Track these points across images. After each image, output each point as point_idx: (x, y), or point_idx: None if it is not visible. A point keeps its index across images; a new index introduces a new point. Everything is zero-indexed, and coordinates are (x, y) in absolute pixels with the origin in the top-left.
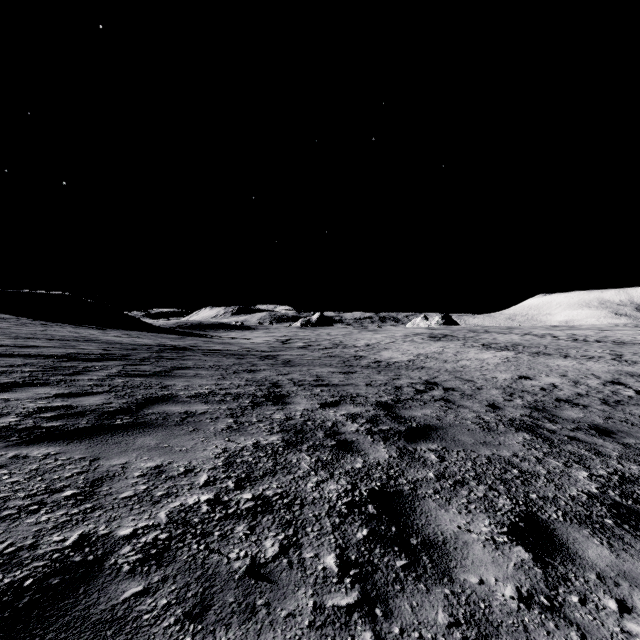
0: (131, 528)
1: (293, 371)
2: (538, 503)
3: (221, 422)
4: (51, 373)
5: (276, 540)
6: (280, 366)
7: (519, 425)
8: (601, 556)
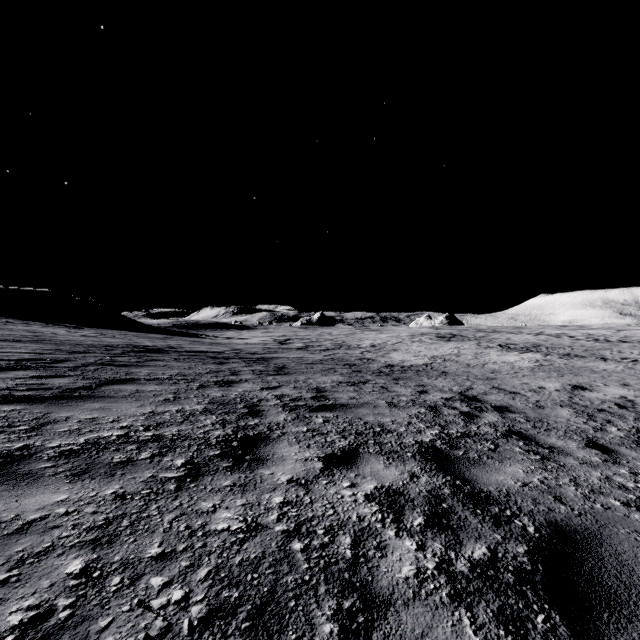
0: None
1: (285, 382)
2: None
3: (33, 583)
4: None
5: None
6: (270, 374)
7: None
8: None
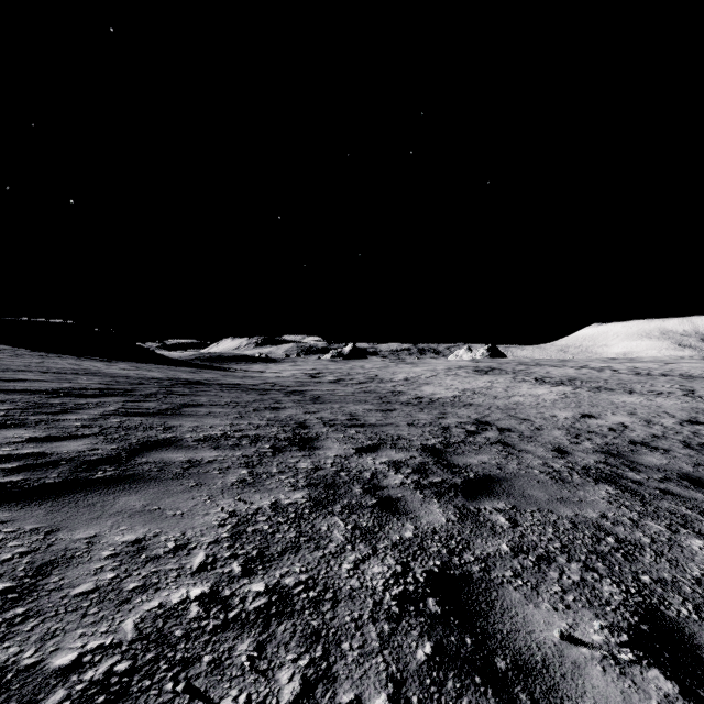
0: (75, 652)
1: (323, 409)
2: (656, 590)
3: (232, 474)
4: (32, 411)
5: (296, 669)
6: (308, 403)
7: (597, 475)
8: None
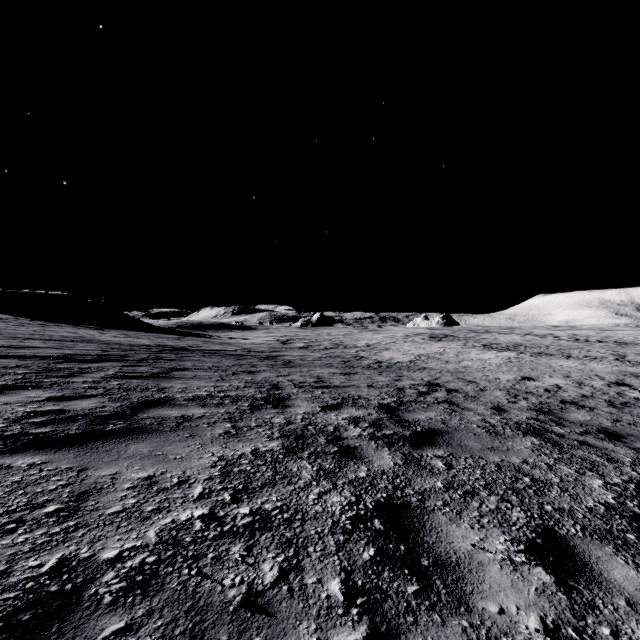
0: (116, 550)
1: (293, 372)
2: (554, 516)
3: (218, 427)
4: (45, 375)
5: (275, 562)
6: (280, 367)
7: (526, 429)
8: (628, 578)
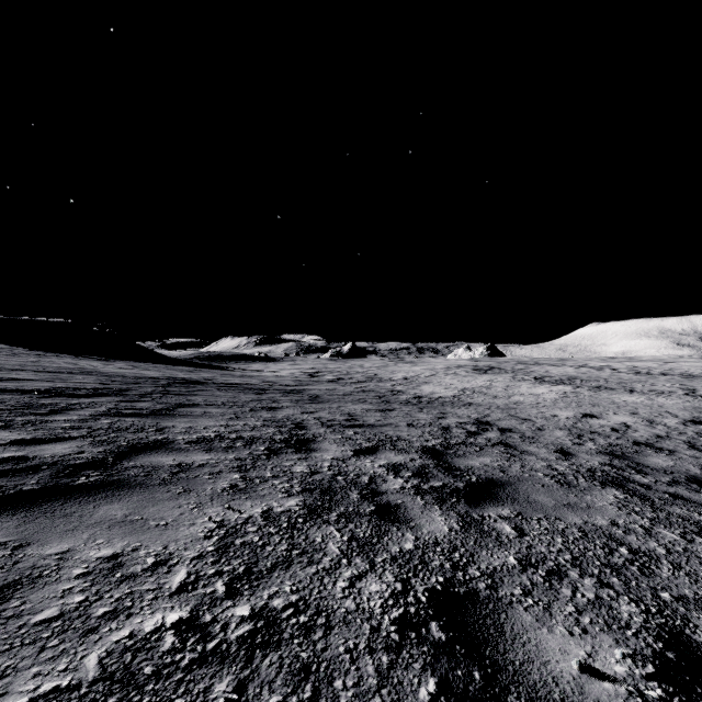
0: (24, 697)
1: (321, 408)
2: (678, 610)
3: (223, 479)
4: (20, 412)
5: None
6: (306, 402)
7: (603, 478)
8: None
